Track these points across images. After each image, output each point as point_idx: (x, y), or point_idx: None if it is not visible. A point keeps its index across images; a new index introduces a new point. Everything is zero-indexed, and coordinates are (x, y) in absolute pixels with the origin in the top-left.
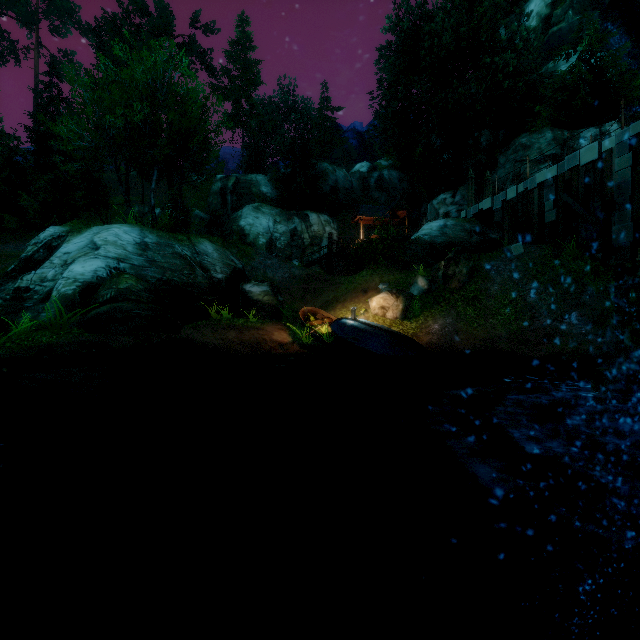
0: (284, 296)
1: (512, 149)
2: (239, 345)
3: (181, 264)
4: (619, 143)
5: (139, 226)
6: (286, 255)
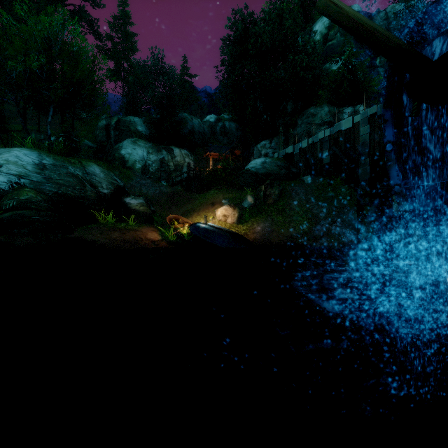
0: (155, 207)
1: (305, 116)
2: (121, 242)
3: (74, 181)
4: (363, 119)
5: (37, 150)
6: (156, 177)
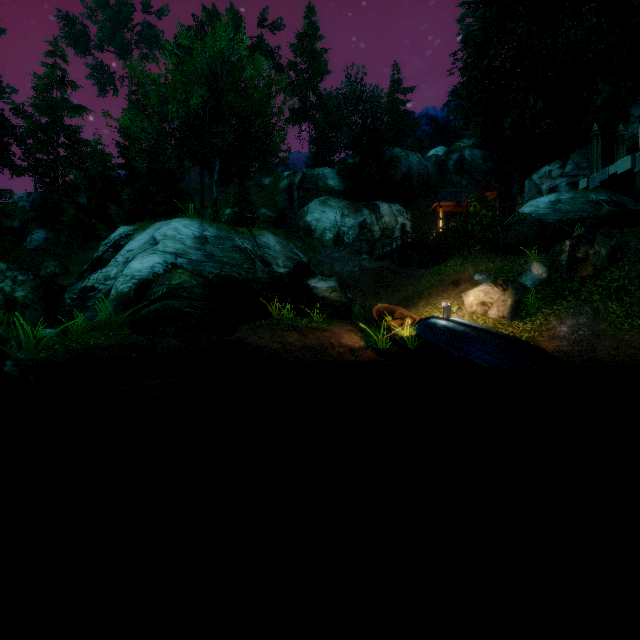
0: (353, 292)
1: None
2: (301, 350)
3: (241, 258)
4: None
5: (199, 219)
6: (354, 250)
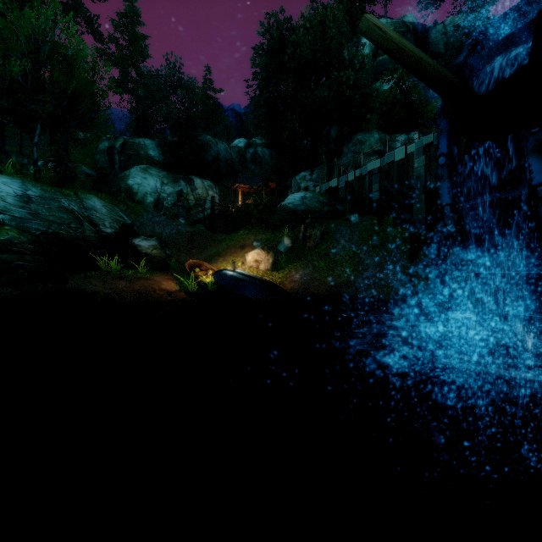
0: (171, 250)
1: (352, 143)
2: (129, 294)
3: (68, 218)
4: (417, 149)
5: (20, 178)
6: (173, 213)
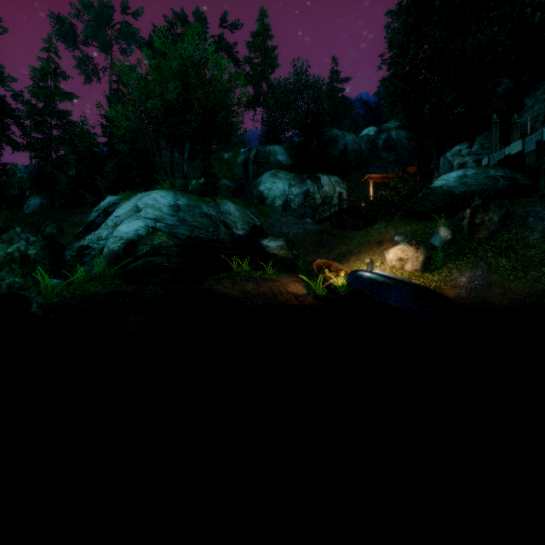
0: (298, 250)
1: (542, 89)
2: (256, 296)
3: (207, 222)
4: None
5: (173, 191)
6: (300, 214)
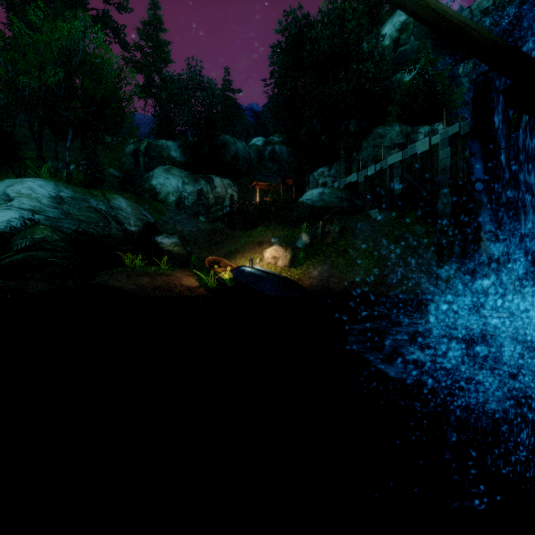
0: (192, 247)
1: (372, 137)
2: (152, 289)
3: (96, 217)
4: (442, 139)
5: (54, 181)
6: (193, 212)
